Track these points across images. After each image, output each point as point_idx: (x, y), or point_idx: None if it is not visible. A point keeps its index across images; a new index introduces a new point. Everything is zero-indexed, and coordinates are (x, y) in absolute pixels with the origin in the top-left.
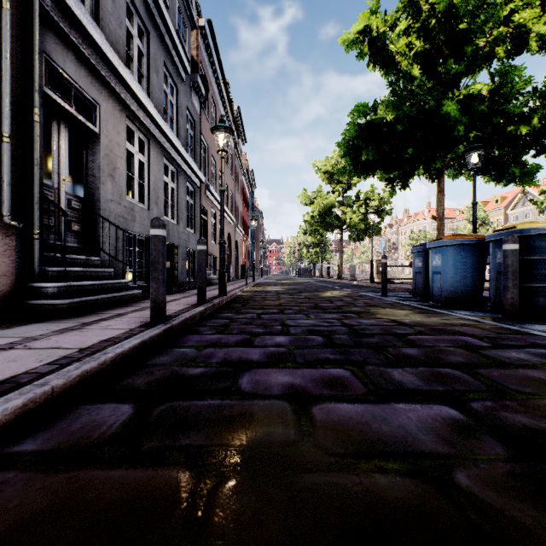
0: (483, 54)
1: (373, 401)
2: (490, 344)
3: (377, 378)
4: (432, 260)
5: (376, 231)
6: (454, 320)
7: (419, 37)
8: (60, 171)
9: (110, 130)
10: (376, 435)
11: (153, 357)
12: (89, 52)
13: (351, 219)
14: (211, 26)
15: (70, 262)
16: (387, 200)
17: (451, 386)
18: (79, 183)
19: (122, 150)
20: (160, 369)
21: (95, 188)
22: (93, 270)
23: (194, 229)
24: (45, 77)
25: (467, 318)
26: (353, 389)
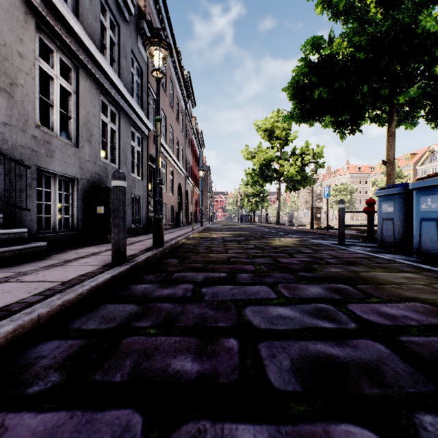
0: None
1: None
2: None
3: None
4: (420, 203)
5: (310, 182)
6: None
7: None
8: None
9: (3, 31)
10: None
11: None
12: None
13: (289, 171)
14: None
15: None
16: (320, 154)
17: None
18: None
19: (28, 64)
20: None
21: None
22: None
23: (141, 175)
24: None
25: None
26: None
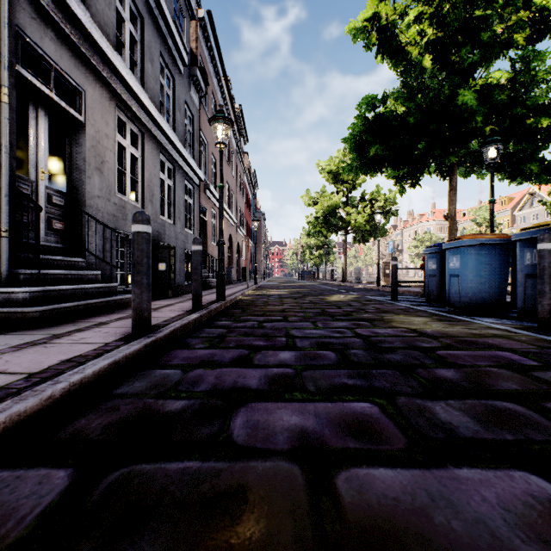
0: (501, 41)
1: (421, 463)
2: (539, 362)
3: (416, 418)
4: (449, 262)
5: (382, 233)
6: (481, 329)
7: (431, 25)
8: (38, 162)
9: (97, 120)
10: (446, 543)
11: (125, 383)
12: (71, 30)
13: (356, 220)
14: (210, 17)
15: (49, 264)
16: (393, 200)
17: (522, 432)
18: (63, 177)
19: (111, 142)
20: (129, 403)
21: (79, 182)
22: (76, 272)
23: (193, 229)
24: (18, 54)
25: (495, 327)
26: (388, 438)
